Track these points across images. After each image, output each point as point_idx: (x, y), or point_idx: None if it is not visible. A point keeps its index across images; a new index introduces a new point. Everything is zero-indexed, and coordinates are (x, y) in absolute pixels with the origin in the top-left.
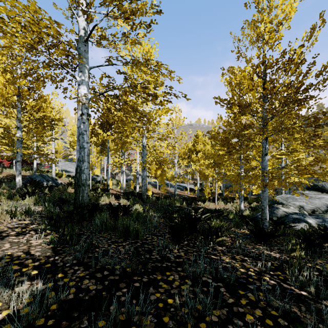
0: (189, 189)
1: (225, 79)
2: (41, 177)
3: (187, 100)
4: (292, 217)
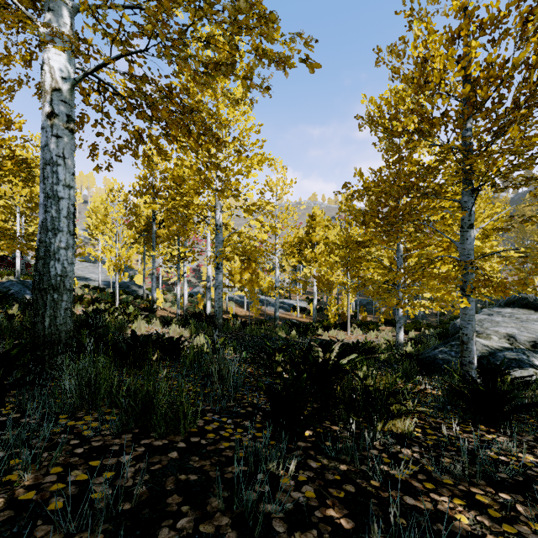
0: (300, 309)
1: (370, 100)
2: (20, 286)
3: (312, 71)
4: (504, 356)
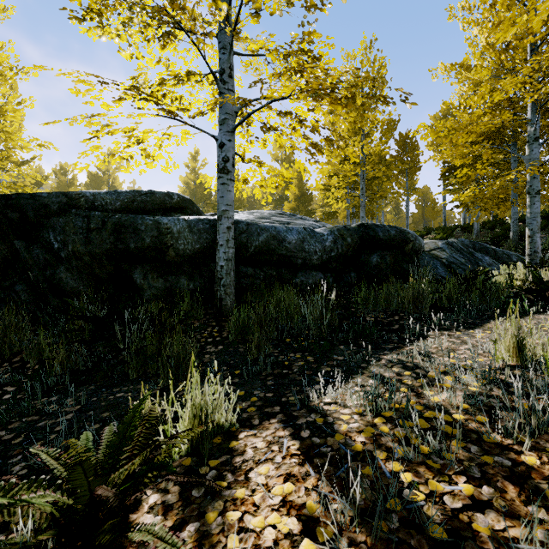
0: None
1: None
2: None
3: None
4: None
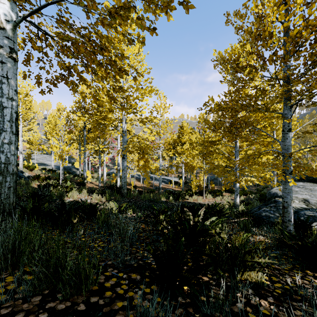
0: (174, 182)
1: (218, 53)
2: None
3: (188, 12)
4: (305, 213)
